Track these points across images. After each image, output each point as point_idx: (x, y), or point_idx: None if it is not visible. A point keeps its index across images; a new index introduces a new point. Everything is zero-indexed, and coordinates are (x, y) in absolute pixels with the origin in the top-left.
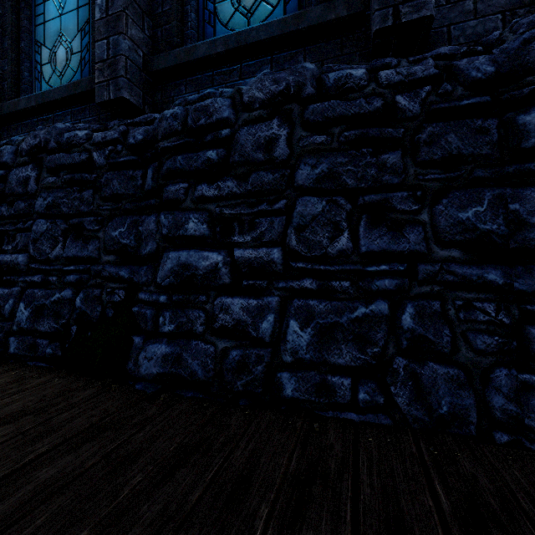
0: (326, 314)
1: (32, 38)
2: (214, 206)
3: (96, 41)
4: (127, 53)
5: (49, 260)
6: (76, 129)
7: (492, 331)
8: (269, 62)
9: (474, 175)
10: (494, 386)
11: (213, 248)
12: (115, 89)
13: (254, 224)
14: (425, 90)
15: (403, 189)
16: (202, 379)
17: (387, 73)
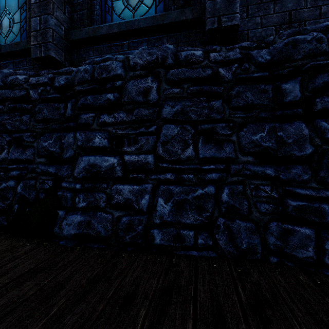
0: (179, 194)
1: None
2: (112, 128)
3: (32, 17)
4: (53, 27)
5: None
6: (17, 74)
7: (269, 201)
8: (146, 41)
9: (260, 115)
10: (270, 232)
11: (111, 154)
12: (45, 50)
13: (137, 140)
14: (235, 66)
15: (223, 122)
16: (104, 235)
17: (214, 54)
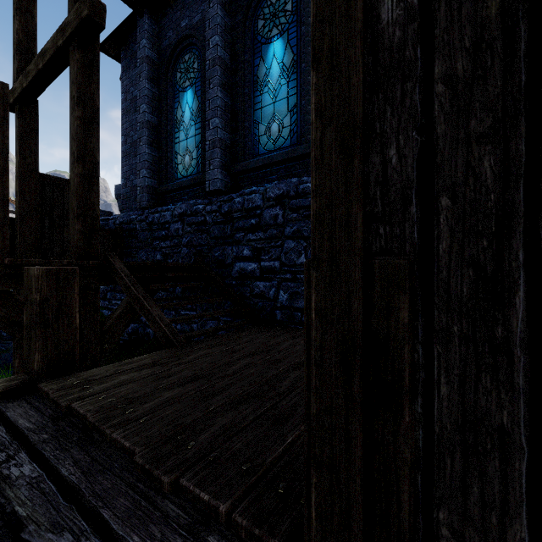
0: None
1: (251, 118)
2: None
3: None
4: None
5: (295, 265)
6: (304, 182)
7: None
8: None
9: None
10: None
11: None
12: None
13: None
14: None
15: None
16: None
17: None
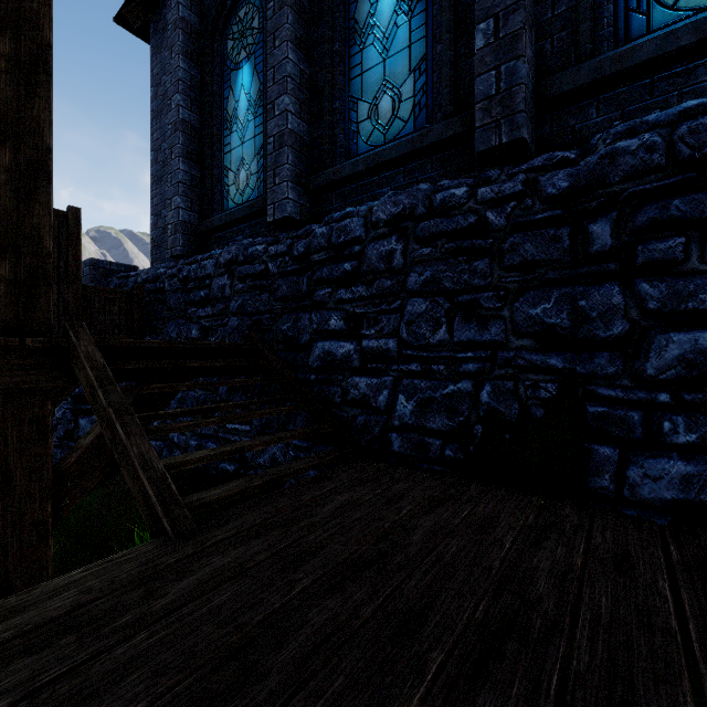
0: None
1: (345, 94)
2: None
3: (477, 75)
4: (525, 81)
5: (427, 345)
6: (445, 187)
7: None
8: None
9: None
10: None
11: None
12: (510, 130)
13: None
14: None
15: None
16: None
17: None
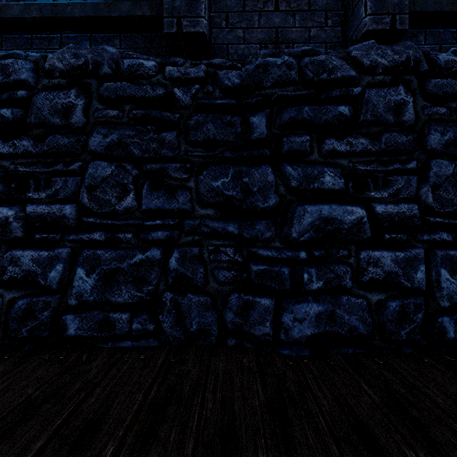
0: (110, 261)
1: None
2: (9, 163)
3: None
4: None
5: None
6: None
7: (231, 267)
8: (88, 39)
9: (224, 155)
10: (229, 306)
11: (7, 203)
12: None
13: (50, 182)
14: (195, 88)
15: (177, 161)
16: None
17: (170, 69)
